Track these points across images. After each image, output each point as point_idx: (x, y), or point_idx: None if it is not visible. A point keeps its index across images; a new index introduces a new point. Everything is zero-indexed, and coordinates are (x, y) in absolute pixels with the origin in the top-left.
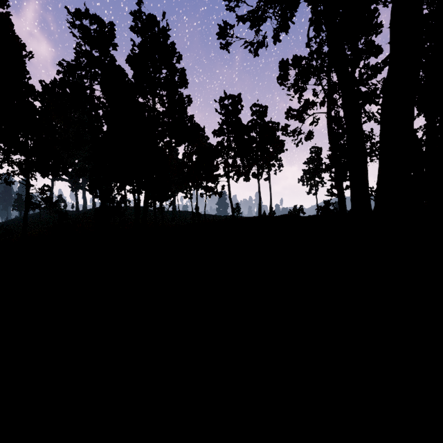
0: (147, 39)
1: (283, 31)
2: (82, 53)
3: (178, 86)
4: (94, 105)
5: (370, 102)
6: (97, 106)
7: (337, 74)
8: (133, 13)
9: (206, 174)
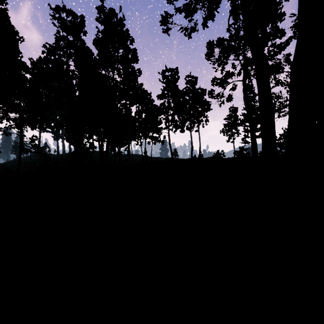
0: (108, 27)
1: (210, 19)
2: (60, 38)
3: (131, 61)
4: (69, 76)
5: (276, 72)
6: (72, 77)
7: (251, 51)
8: (98, 7)
9: (152, 127)
